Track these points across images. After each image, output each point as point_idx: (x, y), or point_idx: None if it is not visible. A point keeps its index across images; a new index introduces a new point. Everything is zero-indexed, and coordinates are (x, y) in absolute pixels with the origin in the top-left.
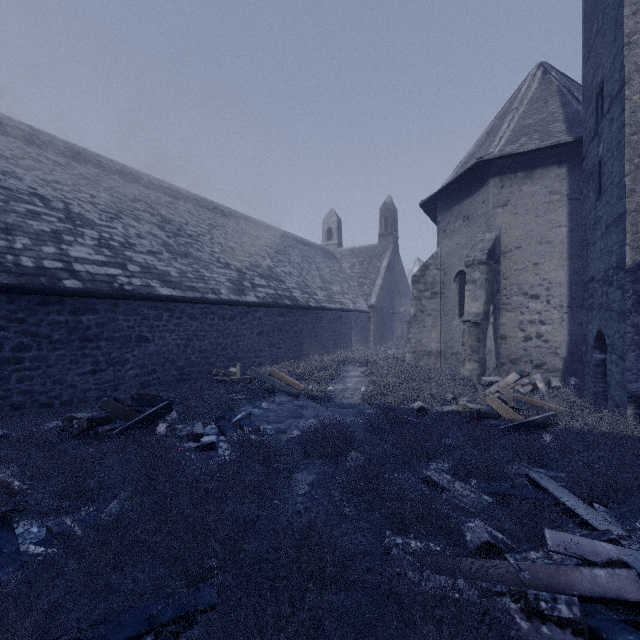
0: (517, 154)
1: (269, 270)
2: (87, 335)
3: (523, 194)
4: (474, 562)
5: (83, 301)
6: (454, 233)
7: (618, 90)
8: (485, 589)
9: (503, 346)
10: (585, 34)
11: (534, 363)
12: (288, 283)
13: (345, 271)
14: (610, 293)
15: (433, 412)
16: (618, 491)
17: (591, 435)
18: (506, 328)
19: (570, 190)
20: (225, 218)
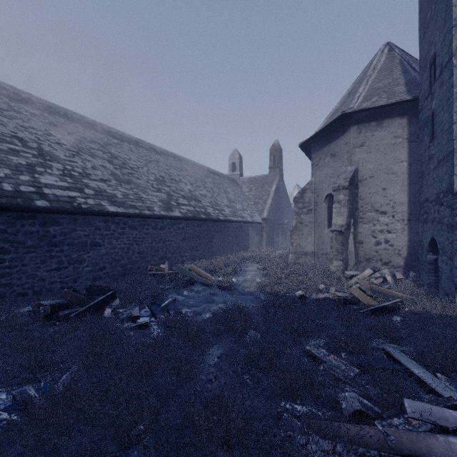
0: (371, 108)
1: (190, 193)
2: (53, 241)
3: (375, 138)
4: (350, 429)
5: (50, 216)
6: (324, 166)
7: (447, 60)
8: (360, 454)
9: (360, 249)
10: (421, 20)
11: (383, 261)
12: (203, 202)
13: (245, 194)
14: (441, 210)
15: (311, 299)
16: (454, 363)
17: (429, 317)
18: (362, 235)
19: (409, 135)
20: (158, 155)
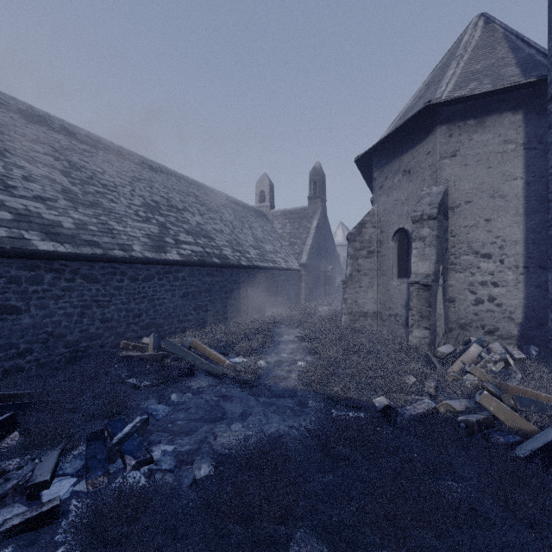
0: (469, 98)
1: (198, 226)
2: None
3: (474, 143)
4: None
5: None
6: (393, 189)
7: None
8: None
9: (451, 310)
10: None
11: (486, 329)
12: (218, 240)
13: (277, 231)
14: None
15: (407, 417)
16: None
17: None
18: (455, 290)
19: (527, 139)
20: (153, 173)
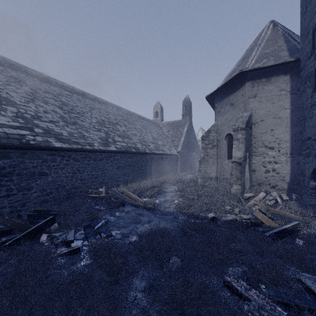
0: (262, 68)
1: (123, 132)
2: (3, 172)
3: (265, 91)
4: None
5: None
6: (225, 113)
7: None
8: None
9: (253, 175)
10: None
11: (271, 185)
12: (134, 140)
13: (165, 133)
14: None
15: (221, 221)
16: None
17: None
18: (255, 165)
19: (291, 88)
20: (100, 104)
